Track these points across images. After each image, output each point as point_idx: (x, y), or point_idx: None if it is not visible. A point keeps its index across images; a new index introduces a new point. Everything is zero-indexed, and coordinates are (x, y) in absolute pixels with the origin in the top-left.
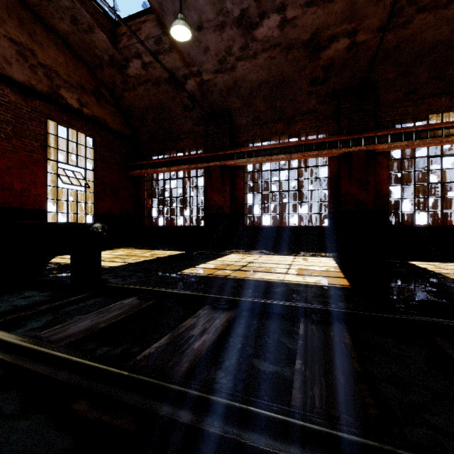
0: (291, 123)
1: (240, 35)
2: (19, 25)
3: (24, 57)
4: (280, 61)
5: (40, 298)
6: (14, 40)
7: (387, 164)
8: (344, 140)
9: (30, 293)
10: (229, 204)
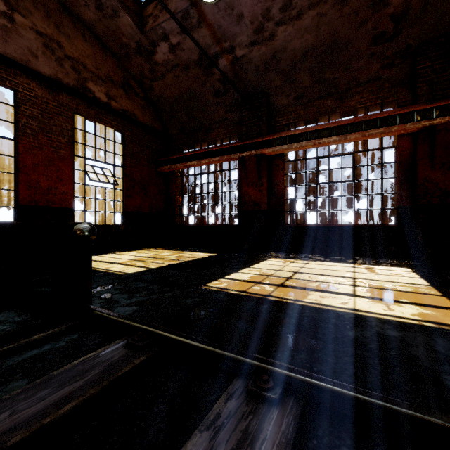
0: (344, 97)
1: None
2: (45, 16)
3: (51, 49)
4: (332, 17)
5: (7, 327)
6: (40, 32)
7: None
8: (423, 110)
9: (5, 315)
10: (266, 199)
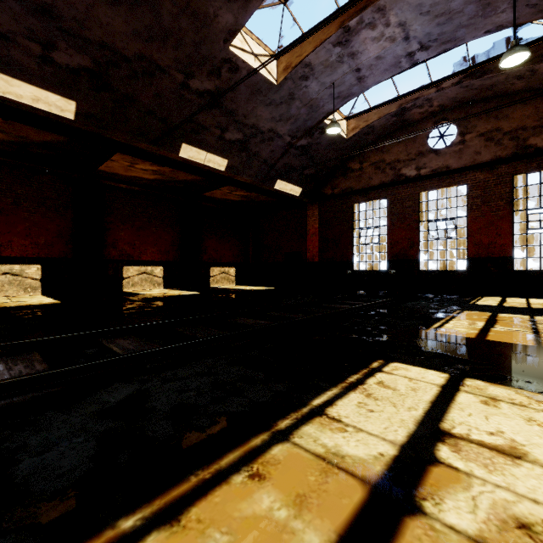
0: None
1: None
2: (486, 118)
3: (490, 139)
4: None
5: None
6: (482, 133)
7: None
8: None
9: None
10: None
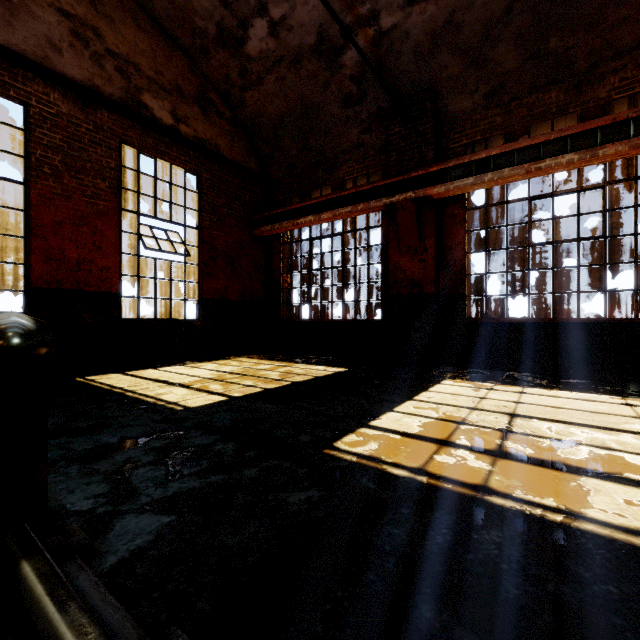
0: (585, 83)
1: None
2: None
3: (83, 40)
4: None
5: None
6: (66, 12)
7: None
8: None
9: None
10: (433, 276)
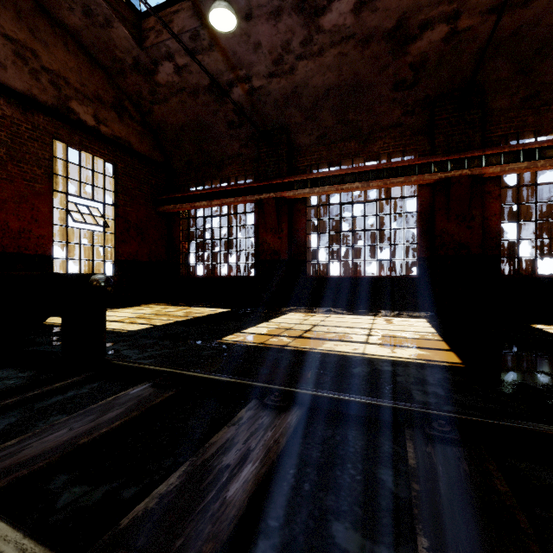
0: (367, 141)
1: (302, 25)
2: (16, 17)
3: (23, 58)
4: (354, 59)
5: (16, 381)
6: (10, 37)
7: (498, 194)
8: (440, 161)
9: (5, 372)
10: (287, 248)
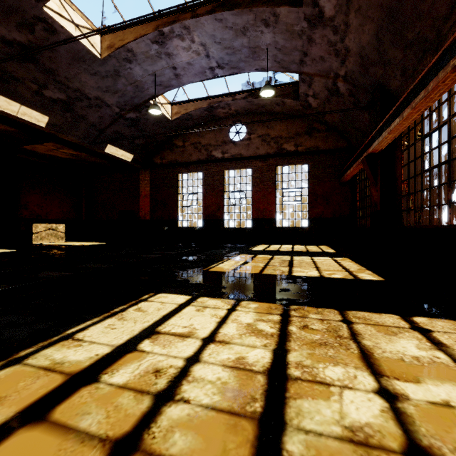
0: (439, 44)
1: (323, 29)
2: (262, 126)
3: (264, 140)
4: (367, 2)
5: None
6: (260, 136)
7: None
8: None
9: None
10: (379, 199)
